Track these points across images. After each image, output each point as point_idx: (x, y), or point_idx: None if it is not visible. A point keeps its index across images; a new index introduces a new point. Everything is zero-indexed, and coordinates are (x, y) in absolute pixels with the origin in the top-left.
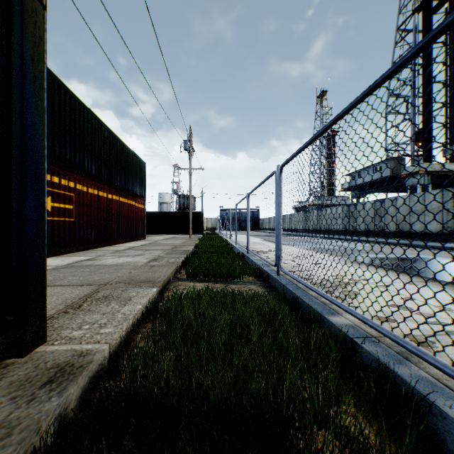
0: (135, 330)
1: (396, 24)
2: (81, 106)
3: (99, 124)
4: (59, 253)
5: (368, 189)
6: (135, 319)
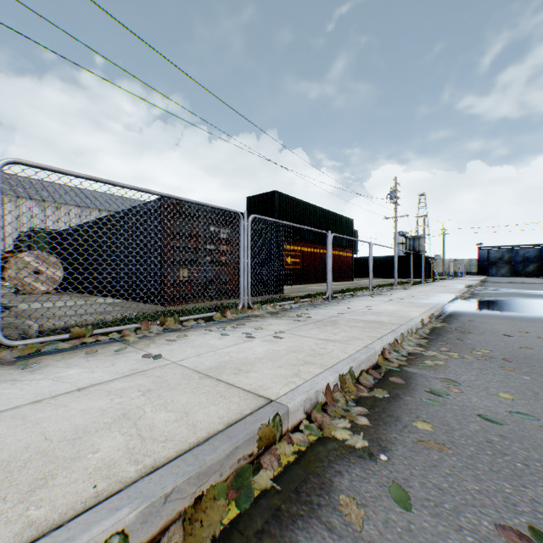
0: None
1: None
2: (304, 203)
3: (314, 208)
4: (293, 284)
5: None
6: (303, 296)
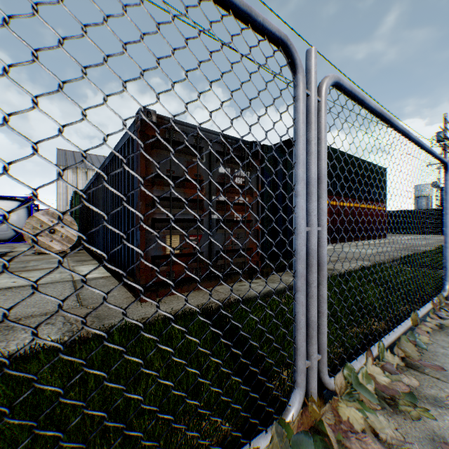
0: (354, 272)
1: None
2: (332, 150)
3: (343, 156)
4: None
5: None
6: (355, 268)
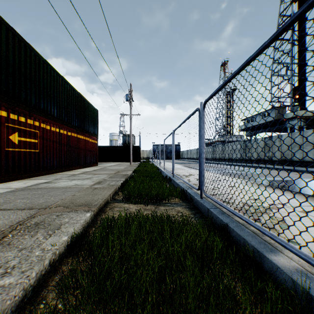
0: (54, 268)
1: (279, 11)
2: (45, 63)
3: (60, 78)
4: (25, 177)
5: (258, 129)
6: (56, 255)
